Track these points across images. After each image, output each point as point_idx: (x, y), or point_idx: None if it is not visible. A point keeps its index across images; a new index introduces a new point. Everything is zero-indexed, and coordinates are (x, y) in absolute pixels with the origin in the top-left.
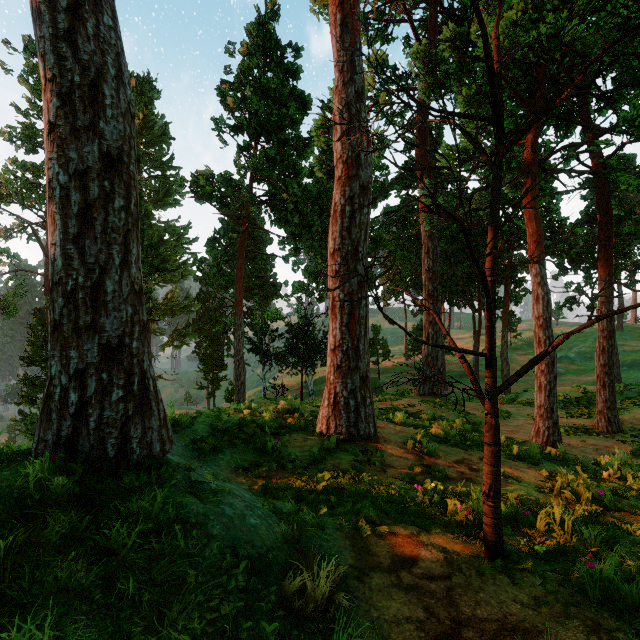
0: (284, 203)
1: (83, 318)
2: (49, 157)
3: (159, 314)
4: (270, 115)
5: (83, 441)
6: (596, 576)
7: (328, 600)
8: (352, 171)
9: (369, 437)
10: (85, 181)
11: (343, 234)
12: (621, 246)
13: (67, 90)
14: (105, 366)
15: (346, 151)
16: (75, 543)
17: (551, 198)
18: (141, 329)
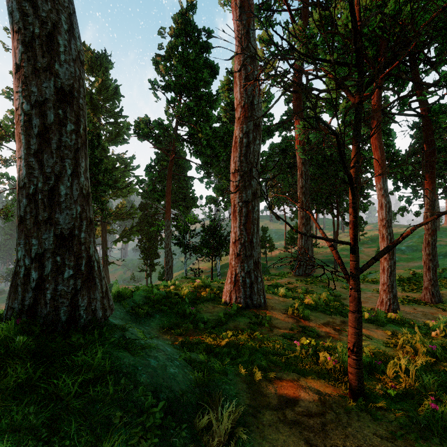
0: (200, 140)
1: (42, 214)
2: (16, 91)
3: (112, 219)
4: (190, 78)
5: (41, 309)
6: (439, 415)
7: (230, 434)
8: (248, 113)
9: (260, 305)
10: (43, 109)
11: (241, 159)
12: (438, 170)
13: (29, 39)
14: (59, 251)
15: (243, 99)
16: (28, 390)
17: (389, 136)
18: (88, 224)
